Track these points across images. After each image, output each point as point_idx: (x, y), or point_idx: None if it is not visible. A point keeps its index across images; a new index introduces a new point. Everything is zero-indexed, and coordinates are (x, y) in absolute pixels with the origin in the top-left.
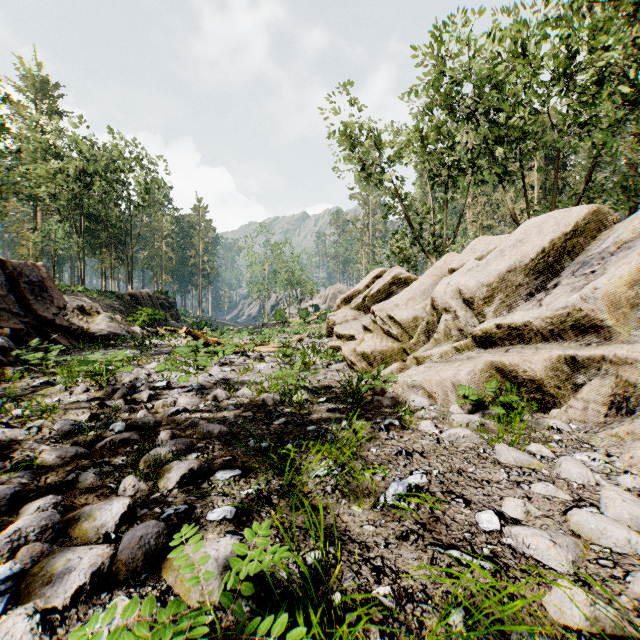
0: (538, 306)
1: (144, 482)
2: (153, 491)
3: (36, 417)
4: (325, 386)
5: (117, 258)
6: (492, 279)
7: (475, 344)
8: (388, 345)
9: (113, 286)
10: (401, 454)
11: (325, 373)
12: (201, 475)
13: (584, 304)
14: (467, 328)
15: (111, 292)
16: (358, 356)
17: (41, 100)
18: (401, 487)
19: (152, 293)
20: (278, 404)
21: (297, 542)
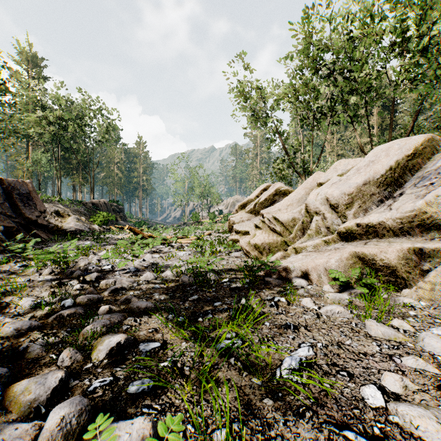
0: (389, 210)
1: (80, 353)
2: (87, 361)
3: (10, 293)
4: (227, 269)
5: (83, 178)
6: (352, 190)
7: (339, 238)
8: (273, 239)
9: (81, 197)
10: (289, 328)
11: (227, 259)
12: (128, 346)
13: (428, 208)
14: (333, 226)
15: (79, 201)
16: (251, 247)
17: (31, 69)
18: (294, 362)
19: (107, 202)
20: (192, 283)
21: (205, 417)
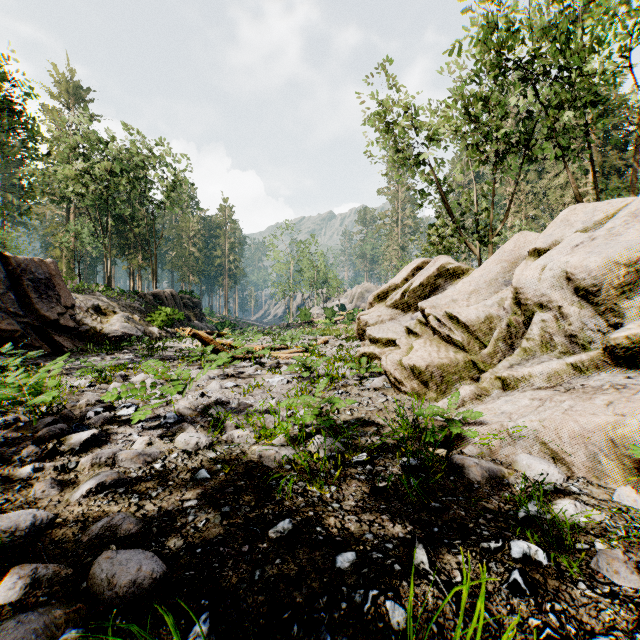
0: None
1: None
2: None
3: None
4: (362, 421)
5: (144, 258)
6: (635, 254)
7: (608, 360)
8: (449, 356)
9: (140, 286)
10: None
11: (359, 393)
12: None
13: None
14: (584, 333)
15: (134, 292)
16: (405, 371)
17: (73, 105)
18: None
19: (175, 293)
20: (285, 465)
21: None
